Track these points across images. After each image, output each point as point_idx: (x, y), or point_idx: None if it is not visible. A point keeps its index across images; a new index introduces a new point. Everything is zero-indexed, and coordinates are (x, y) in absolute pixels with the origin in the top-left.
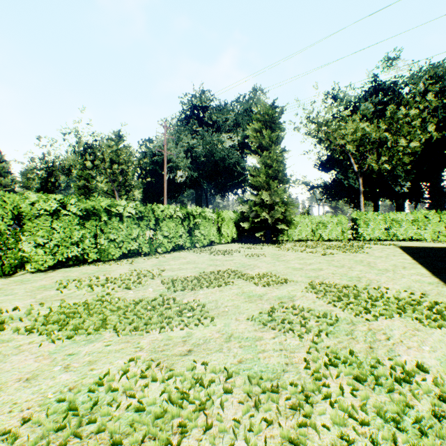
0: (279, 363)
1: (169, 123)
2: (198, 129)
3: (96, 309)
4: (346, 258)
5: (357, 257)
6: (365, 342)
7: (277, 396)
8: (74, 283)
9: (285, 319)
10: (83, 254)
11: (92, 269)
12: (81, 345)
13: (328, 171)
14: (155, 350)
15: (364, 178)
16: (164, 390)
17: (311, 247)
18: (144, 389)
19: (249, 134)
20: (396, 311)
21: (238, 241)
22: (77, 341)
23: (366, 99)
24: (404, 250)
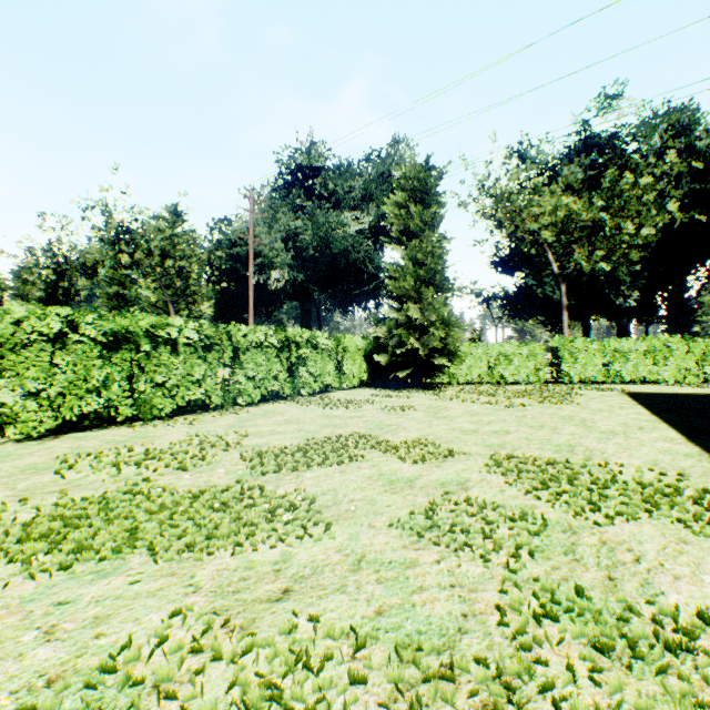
0: (450, 614)
1: (258, 194)
2: (305, 204)
3: (121, 510)
4: (546, 413)
5: (564, 411)
6: (599, 568)
7: (453, 690)
8: (89, 460)
9: (455, 524)
10: (110, 407)
11: (123, 434)
12: (84, 584)
13: (512, 274)
14: (221, 590)
15: (567, 285)
16: (235, 681)
17: (487, 394)
18: (195, 681)
19: (386, 213)
20: (642, 506)
21: (370, 385)
22: (78, 575)
23: (571, 159)
24: (635, 399)
